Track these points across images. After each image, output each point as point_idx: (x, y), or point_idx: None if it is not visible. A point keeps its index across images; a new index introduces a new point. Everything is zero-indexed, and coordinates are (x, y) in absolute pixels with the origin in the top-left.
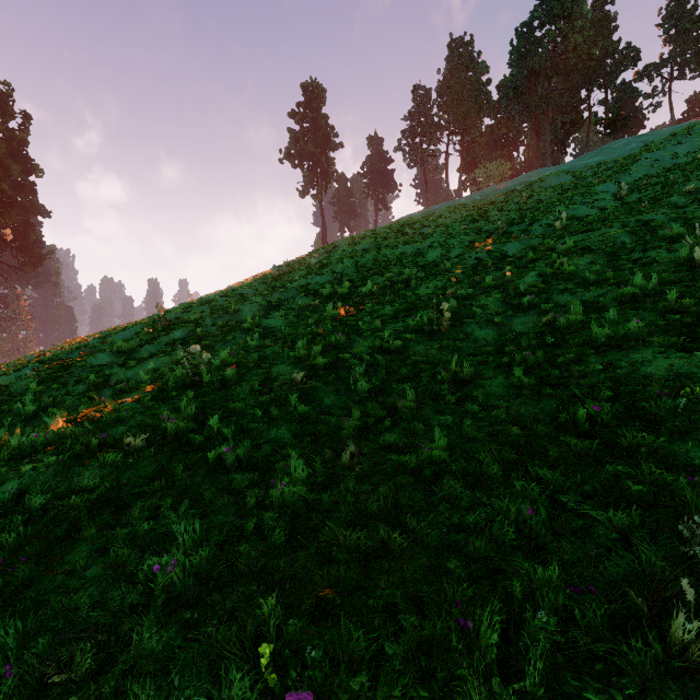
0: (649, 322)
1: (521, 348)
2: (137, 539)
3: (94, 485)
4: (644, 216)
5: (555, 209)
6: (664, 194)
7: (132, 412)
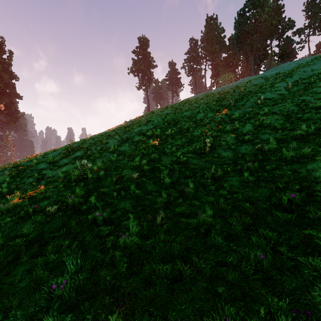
0: (312, 148)
1: (246, 161)
2: (48, 264)
3: (29, 233)
4: (301, 97)
5: (257, 94)
6: (310, 87)
7: (52, 193)
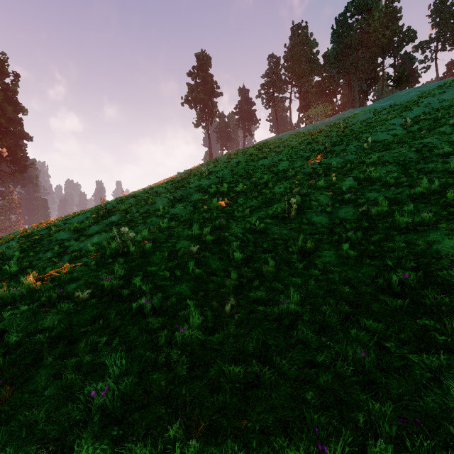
0: (434, 212)
1: (346, 230)
2: (81, 367)
3: (53, 326)
4: (424, 140)
5: (363, 135)
6: (436, 125)
7: (82, 273)
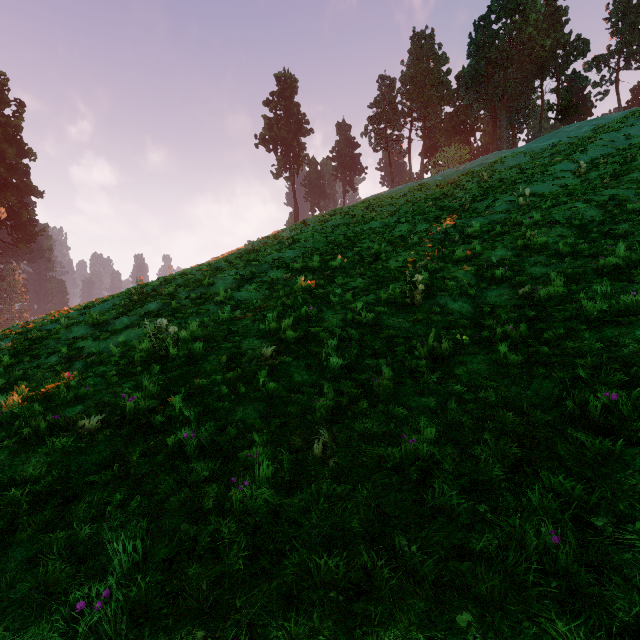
0: None
1: (501, 322)
2: (75, 547)
3: (39, 475)
4: (609, 190)
5: (516, 186)
6: (624, 170)
7: (94, 389)
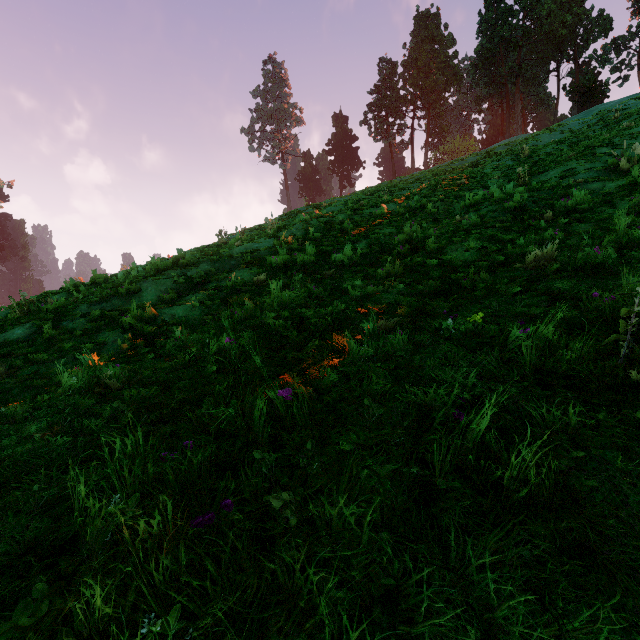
0: None
1: None
2: None
3: None
4: None
5: (596, 150)
6: None
7: None
